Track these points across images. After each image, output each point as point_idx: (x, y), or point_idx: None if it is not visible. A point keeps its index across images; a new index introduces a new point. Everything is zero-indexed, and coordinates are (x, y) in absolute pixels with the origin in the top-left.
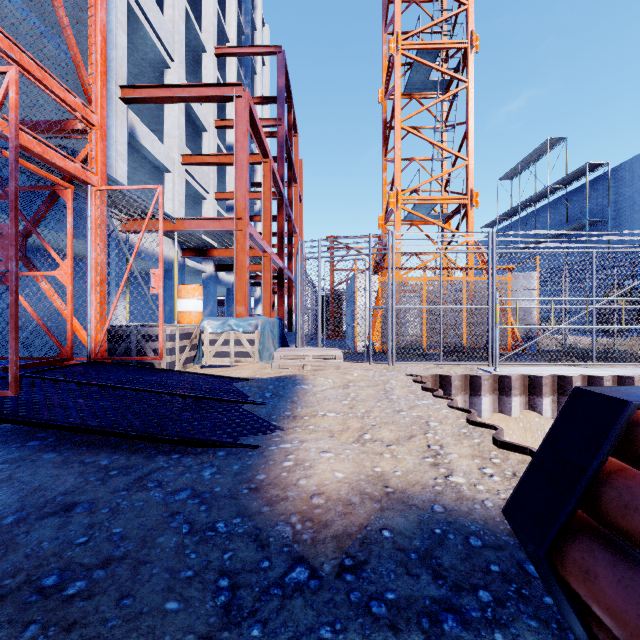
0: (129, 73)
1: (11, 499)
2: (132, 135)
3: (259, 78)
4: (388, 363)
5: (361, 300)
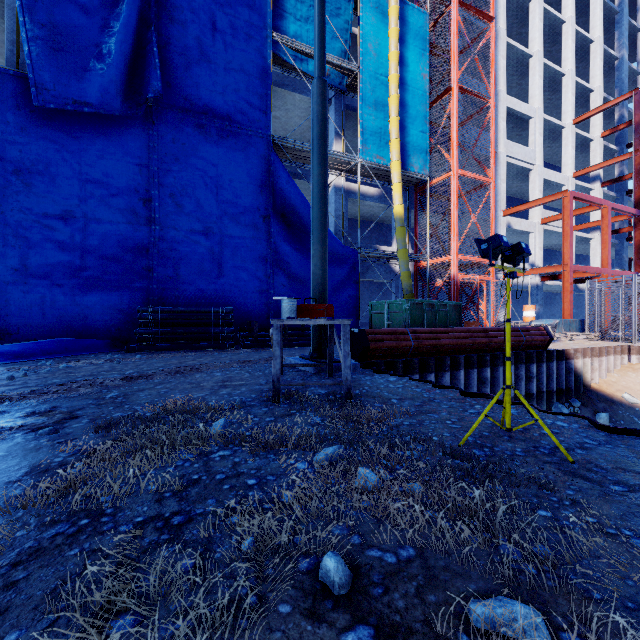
0: (509, 181)
1: None
2: (508, 228)
3: None
4: (632, 342)
5: None
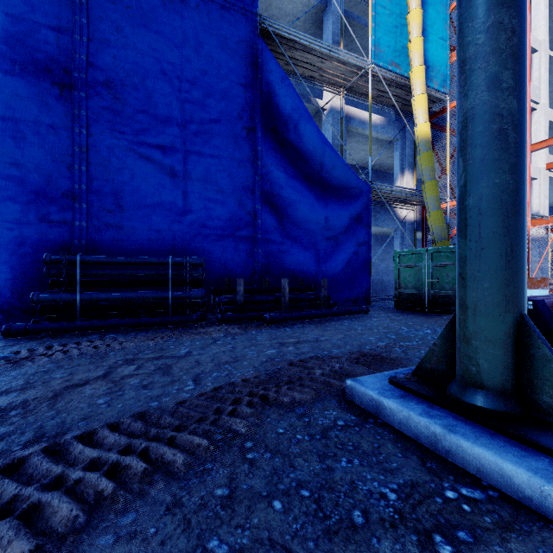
0: None
1: None
2: None
3: None
4: None
5: None
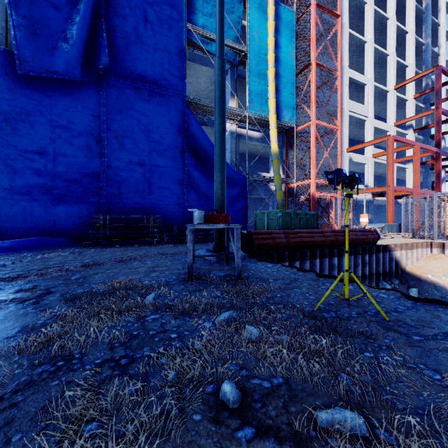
0: (350, 128)
1: None
2: (350, 160)
3: (442, 57)
4: (433, 239)
5: None
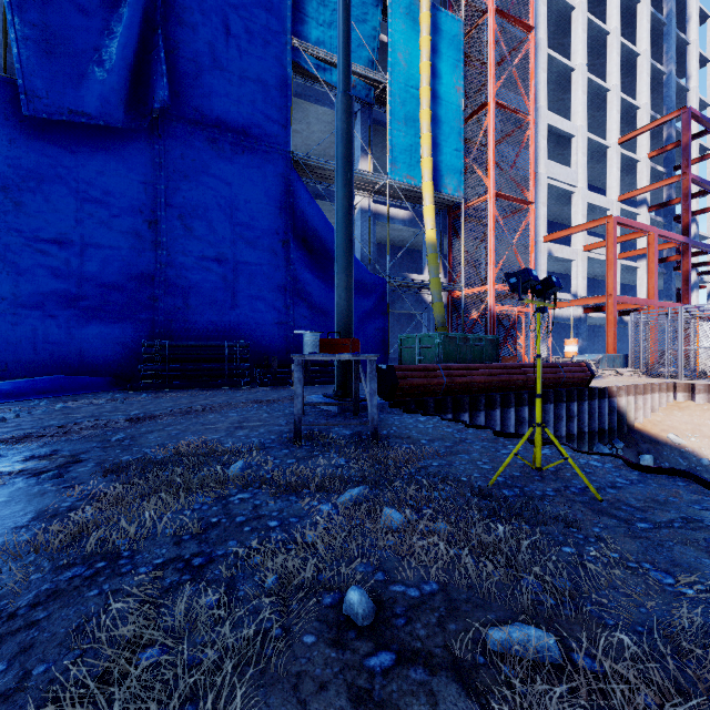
0: (550, 204)
1: None
2: (549, 255)
3: (693, 93)
4: (678, 379)
5: (704, 341)
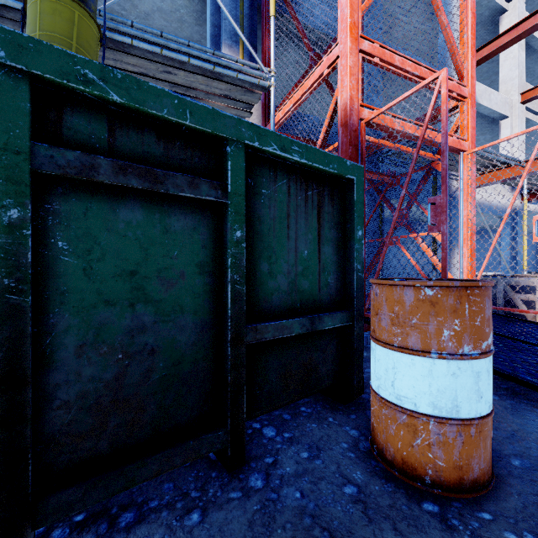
0: None
1: (495, 435)
2: None
3: None
4: None
5: None
